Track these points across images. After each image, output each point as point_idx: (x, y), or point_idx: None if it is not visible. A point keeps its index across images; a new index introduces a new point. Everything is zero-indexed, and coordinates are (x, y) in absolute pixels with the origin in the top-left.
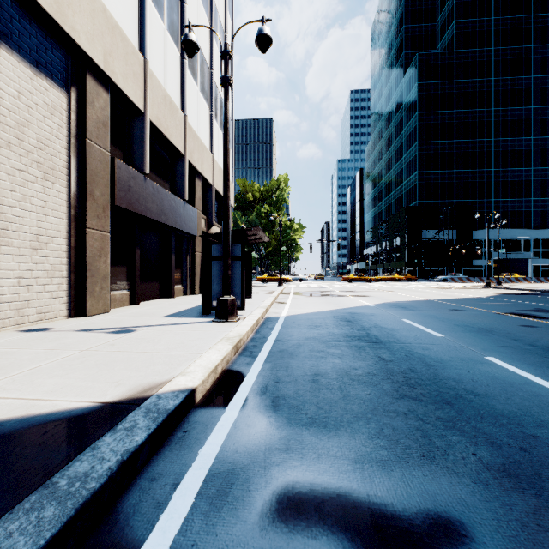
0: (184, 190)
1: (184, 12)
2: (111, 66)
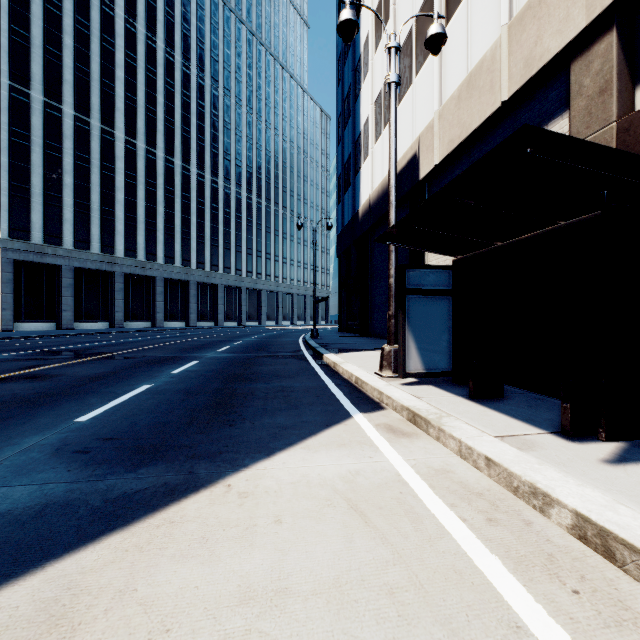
0: None
1: None
2: None
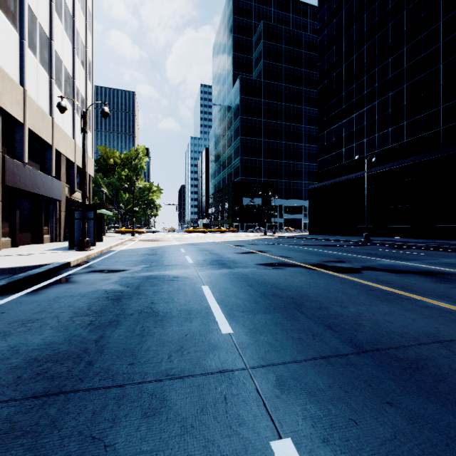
0: (52, 169)
1: (52, 47)
2: (3, 100)
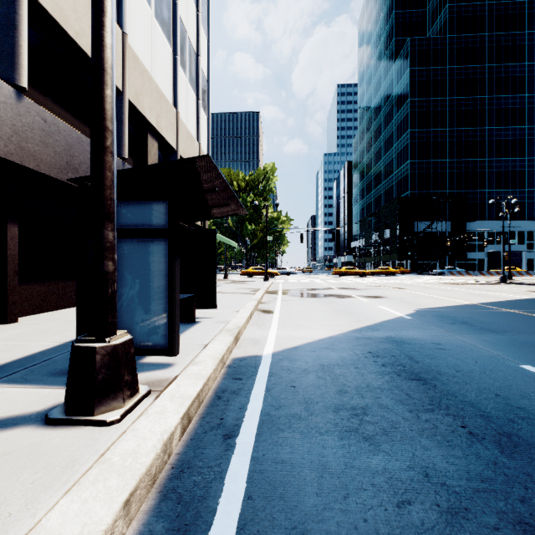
0: (123, 143)
1: None
2: None
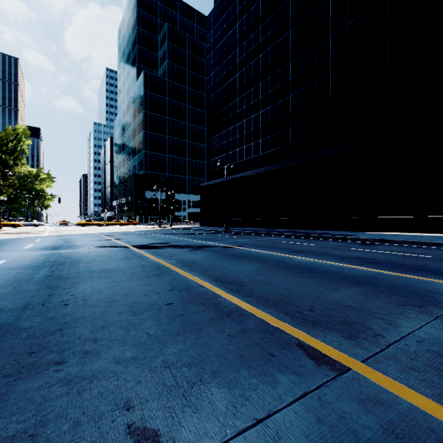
0: None
1: None
2: None
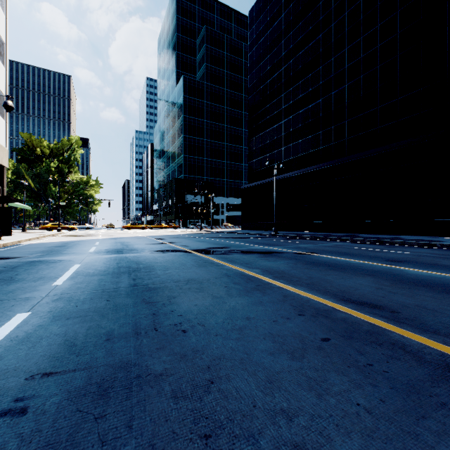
0: None
1: None
2: None
